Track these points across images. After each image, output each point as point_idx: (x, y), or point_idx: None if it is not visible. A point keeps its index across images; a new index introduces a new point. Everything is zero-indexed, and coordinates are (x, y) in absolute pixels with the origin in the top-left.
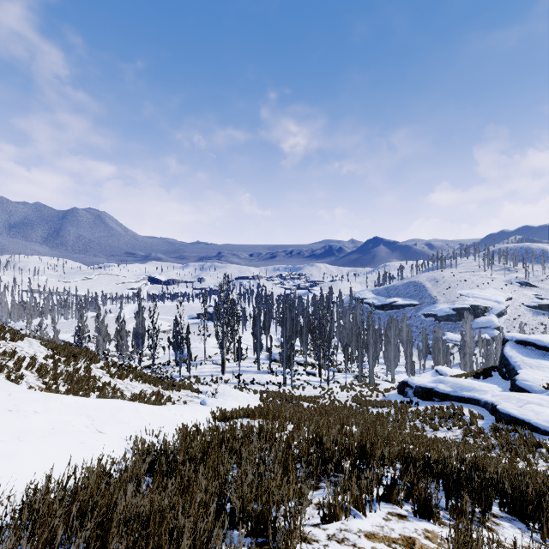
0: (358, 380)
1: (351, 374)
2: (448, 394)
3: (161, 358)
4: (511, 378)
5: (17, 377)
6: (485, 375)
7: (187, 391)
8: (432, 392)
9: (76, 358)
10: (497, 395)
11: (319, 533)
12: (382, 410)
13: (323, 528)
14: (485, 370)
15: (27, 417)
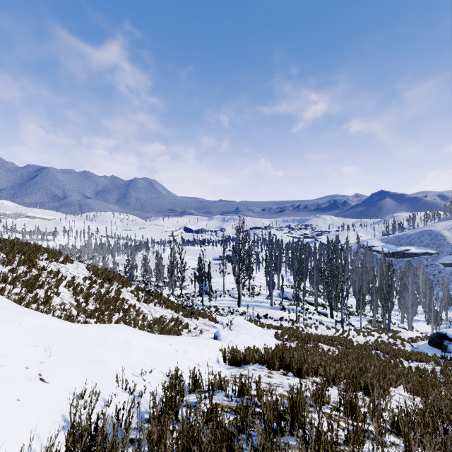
0: (372, 324)
1: (364, 318)
2: None
3: (189, 289)
4: None
5: (54, 293)
6: None
7: (205, 320)
8: None
9: (111, 282)
10: None
11: None
12: (422, 366)
13: None
14: None
15: None
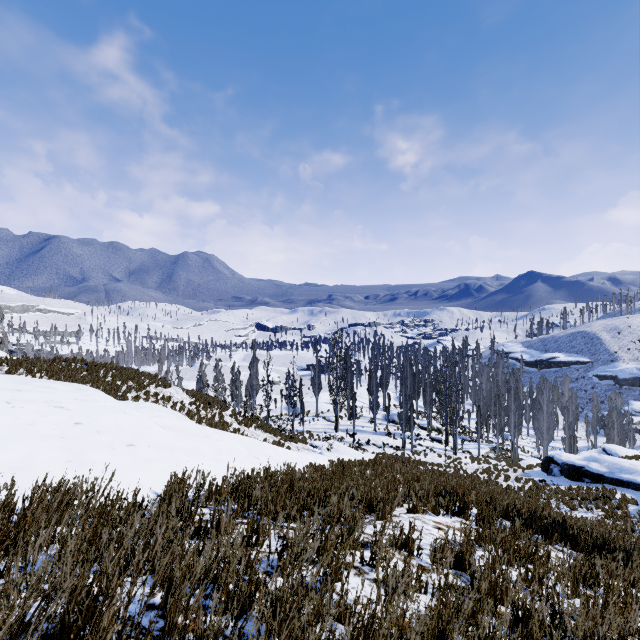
0: (496, 452)
1: (486, 445)
2: (602, 475)
3: (273, 411)
4: None
5: None
6: None
7: (303, 444)
8: (582, 471)
9: (211, 406)
10: None
11: (404, 515)
12: (513, 484)
13: (408, 515)
14: None
15: (216, 442)
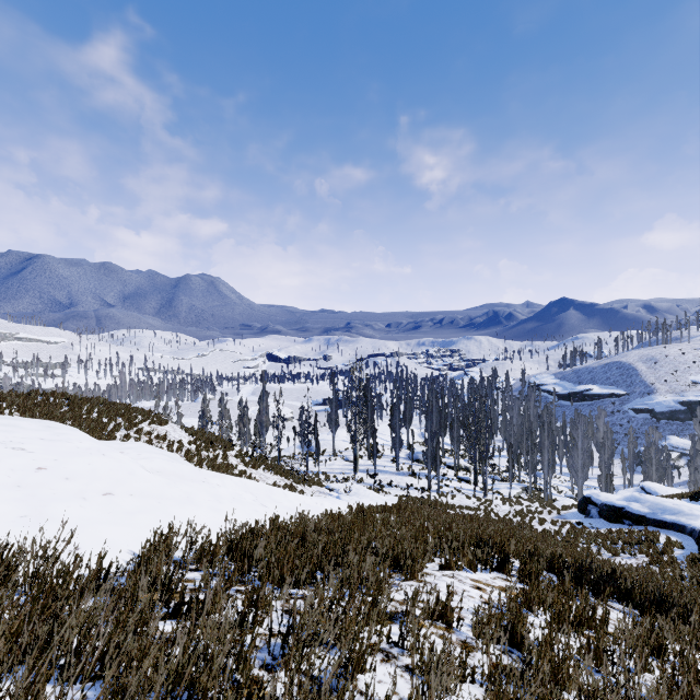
0: (528, 493)
1: (518, 484)
2: (643, 516)
3: (286, 451)
4: None
5: None
6: None
7: (318, 487)
8: (622, 512)
9: (214, 445)
10: None
11: (437, 573)
12: (549, 528)
13: (441, 572)
14: None
15: (215, 488)
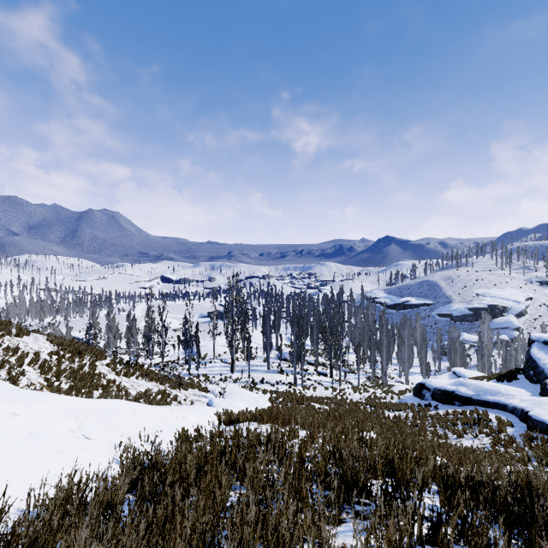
0: (370, 381)
1: (363, 375)
2: (470, 397)
3: (171, 356)
4: (540, 382)
5: (18, 373)
6: (510, 378)
7: (195, 390)
8: (453, 395)
9: (82, 355)
10: (527, 400)
11: None
12: (398, 414)
13: None
14: (509, 372)
15: (3, 420)
